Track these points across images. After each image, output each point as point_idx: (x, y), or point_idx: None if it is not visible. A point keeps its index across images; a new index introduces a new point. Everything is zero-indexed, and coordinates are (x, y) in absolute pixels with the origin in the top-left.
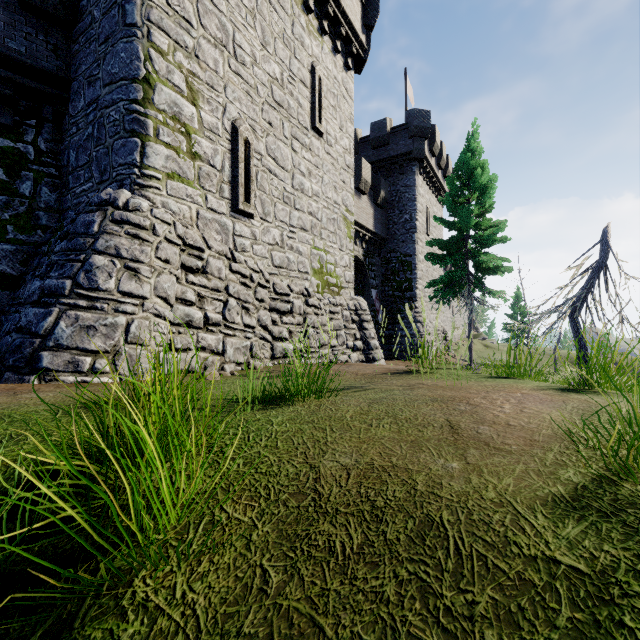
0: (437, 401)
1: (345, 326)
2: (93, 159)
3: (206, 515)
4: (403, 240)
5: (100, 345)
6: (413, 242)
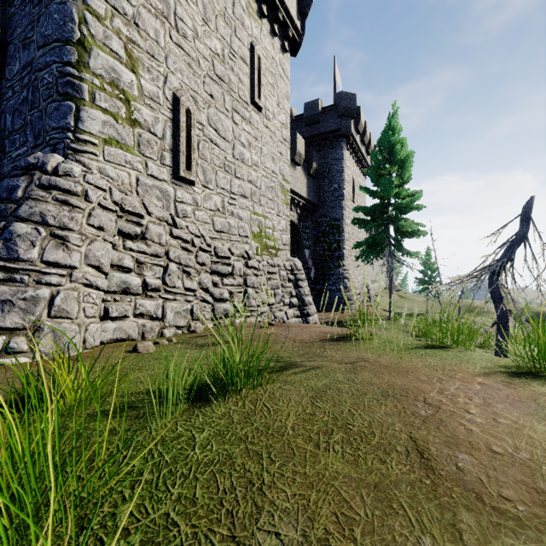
0: (389, 397)
1: (282, 285)
2: (28, 123)
3: None
4: (332, 206)
5: (17, 321)
6: (341, 208)
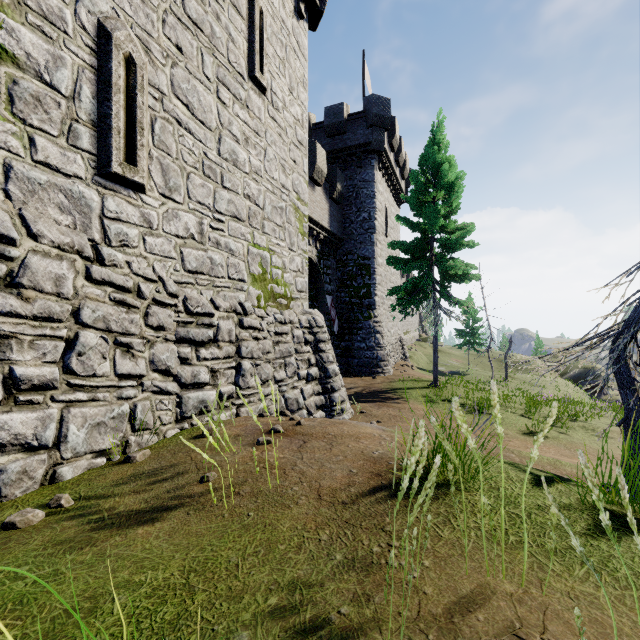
0: None
1: (296, 350)
2: None
3: None
4: (361, 241)
5: None
6: (372, 244)
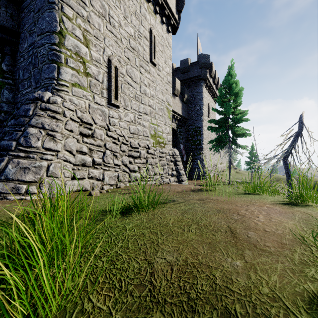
0: (220, 212)
1: (167, 164)
2: (32, 75)
3: (78, 305)
4: (196, 119)
5: (31, 178)
6: (201, 121)
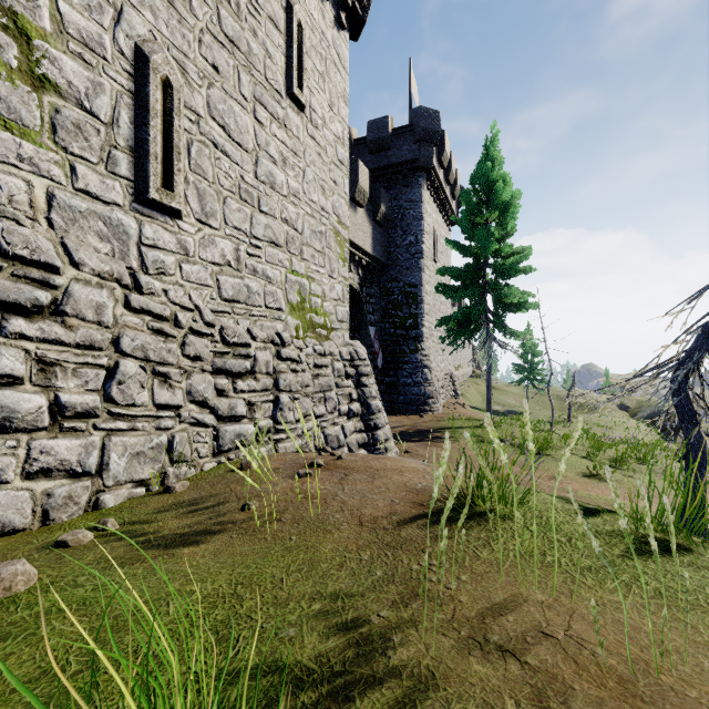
0: None
1: (337, 384)
2: None
3: None
4: (407, 267)
5: None
6: (419, 270)
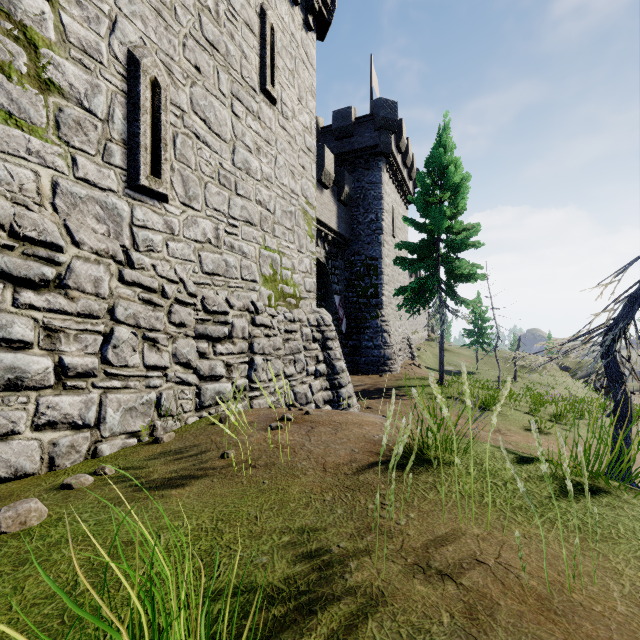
0: None
1: (305, 347)
2: None
3: None
4: (368, 242)
5: None
6: (379, 244)
